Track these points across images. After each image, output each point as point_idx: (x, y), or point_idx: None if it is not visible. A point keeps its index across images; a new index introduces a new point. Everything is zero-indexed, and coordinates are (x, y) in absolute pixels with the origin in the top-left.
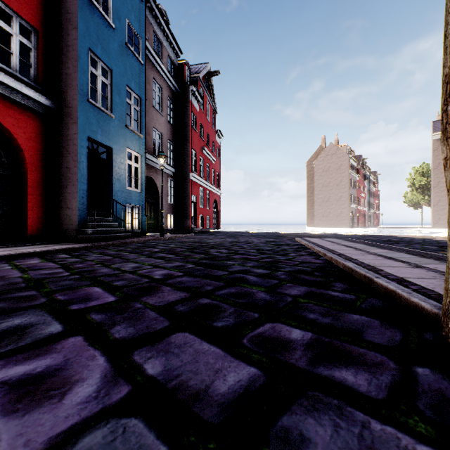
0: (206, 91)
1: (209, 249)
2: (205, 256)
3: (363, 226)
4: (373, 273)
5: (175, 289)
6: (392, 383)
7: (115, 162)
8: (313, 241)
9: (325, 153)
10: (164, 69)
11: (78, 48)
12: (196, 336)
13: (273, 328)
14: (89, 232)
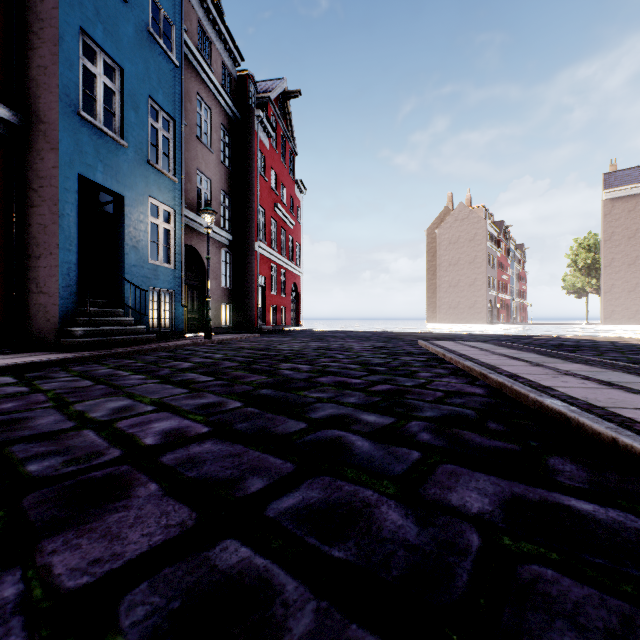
0: (280, 121)
1: (278, 363)
2: (269, 378)
3: (506, 322)
4: (636, 436)
5: (167, 491)
6: None
7: (129, 219)
8: (450, 347)
9: (452, 217)
10: (215, 81)
11: (59, 23)
12: None
13: None
14: (78, 333)
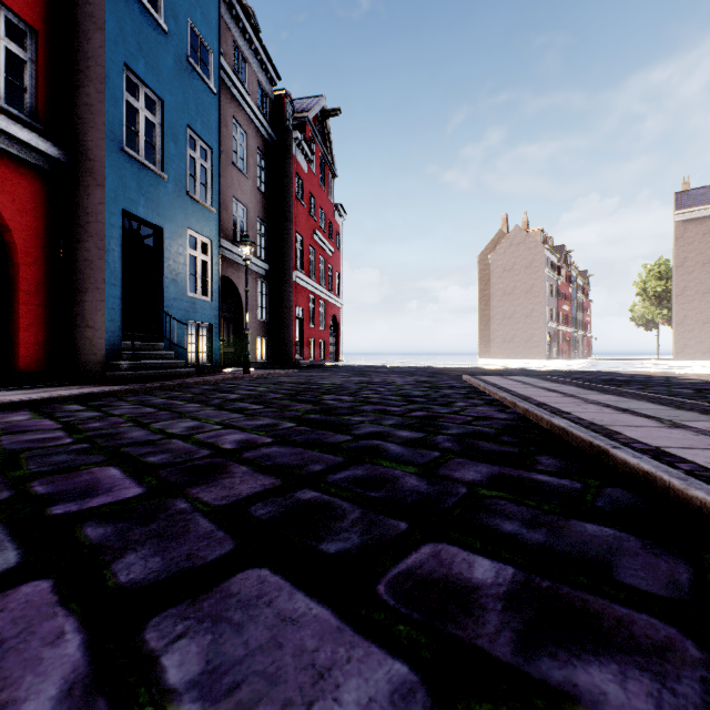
0: (319, 141)
1: (321, 394)
2: (315, 407)
3: (567, 357)
4: (606, 440)
5: (255, 470)
6: (709, 705)
7: (169, 252)
8: (493, 381)
9: (507, 242)
10: (252, 103)
11: (105, 61)
12: (284, 577)
13: (437, 556)
14: (124, 367)
